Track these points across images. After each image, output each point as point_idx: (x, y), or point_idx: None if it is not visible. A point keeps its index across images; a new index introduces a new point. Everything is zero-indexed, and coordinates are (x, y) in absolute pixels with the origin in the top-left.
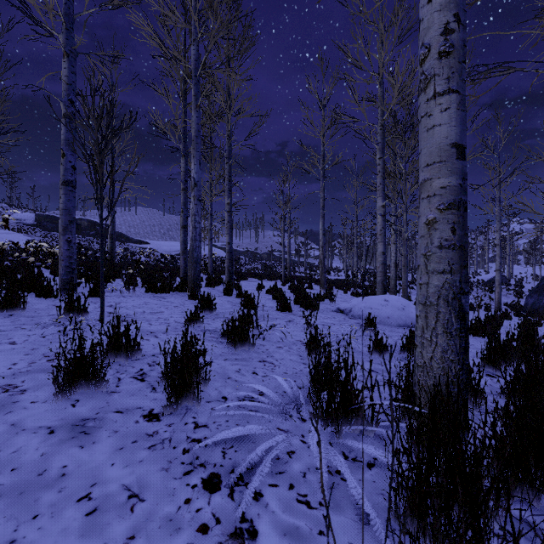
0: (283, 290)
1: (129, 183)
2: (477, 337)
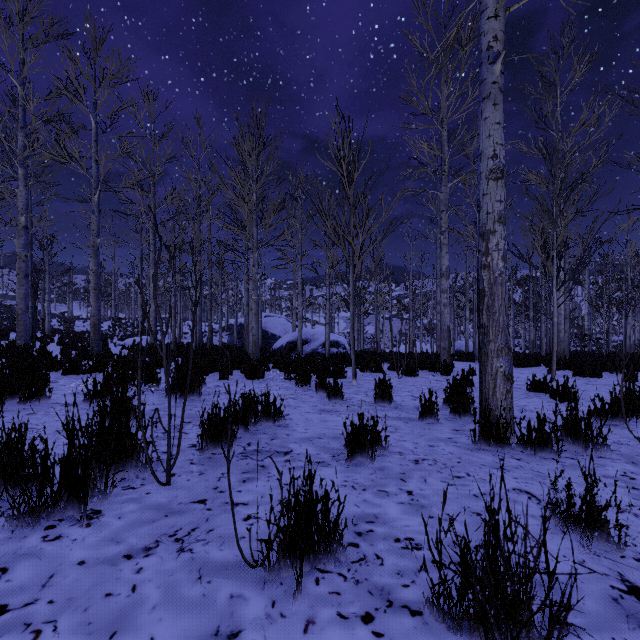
0: None
1: None
2: None
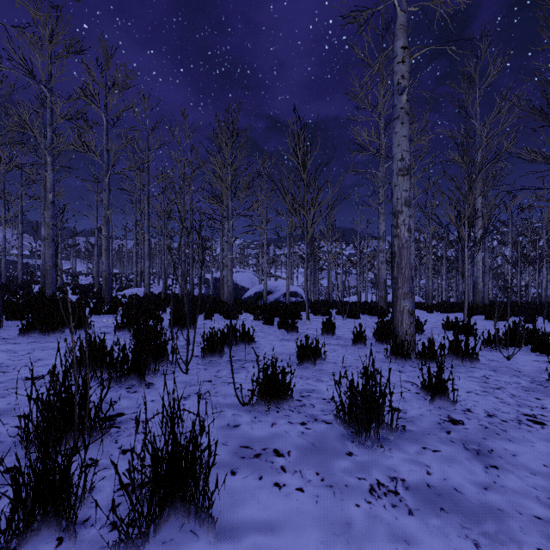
0: None
1: None
2: None
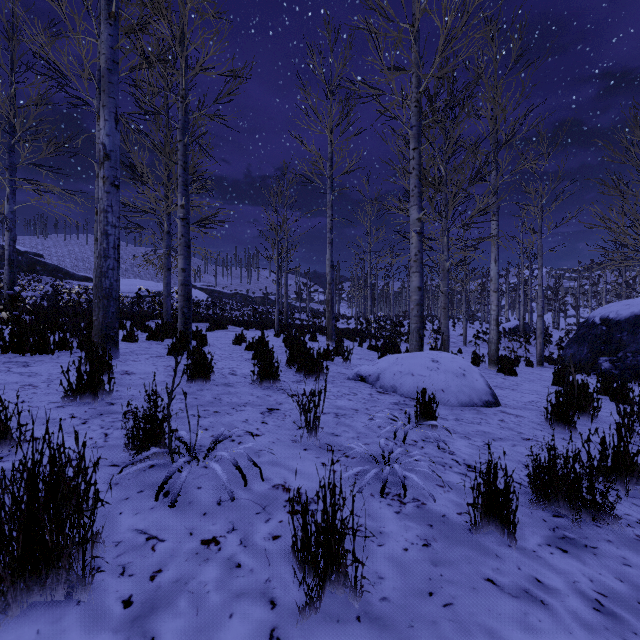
0: (275, 343)
1: (43, 184)
2: (584, 421)
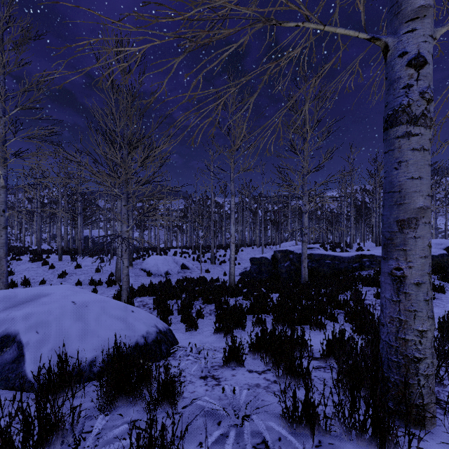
0: None
1: None
2: None
